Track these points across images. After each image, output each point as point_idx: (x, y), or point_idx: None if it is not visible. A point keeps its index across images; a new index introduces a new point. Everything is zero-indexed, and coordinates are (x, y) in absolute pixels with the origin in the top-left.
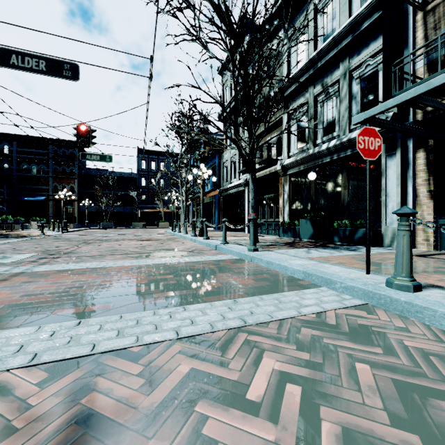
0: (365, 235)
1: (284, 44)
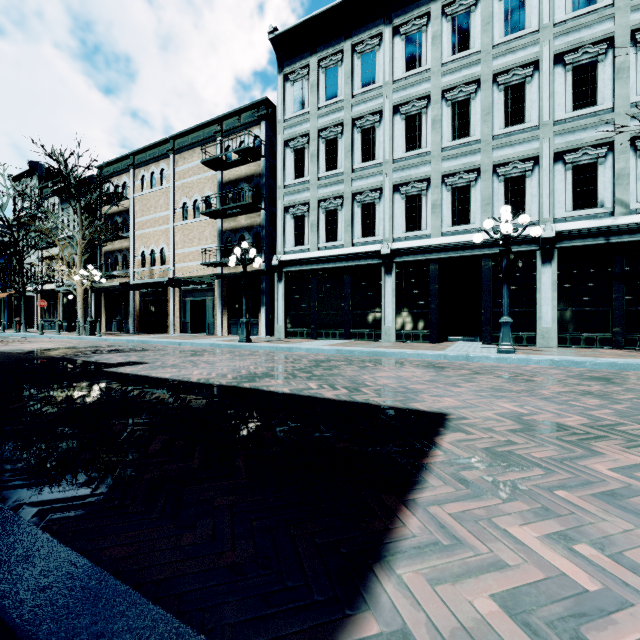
0: None
1: (60, 210)
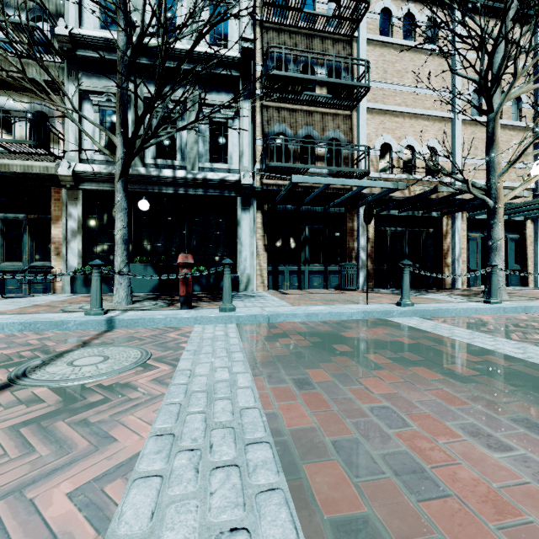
0: (232, 281)
1: None
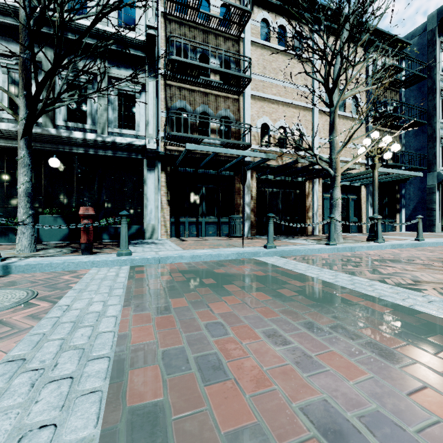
0: (138, 231)
1: None
